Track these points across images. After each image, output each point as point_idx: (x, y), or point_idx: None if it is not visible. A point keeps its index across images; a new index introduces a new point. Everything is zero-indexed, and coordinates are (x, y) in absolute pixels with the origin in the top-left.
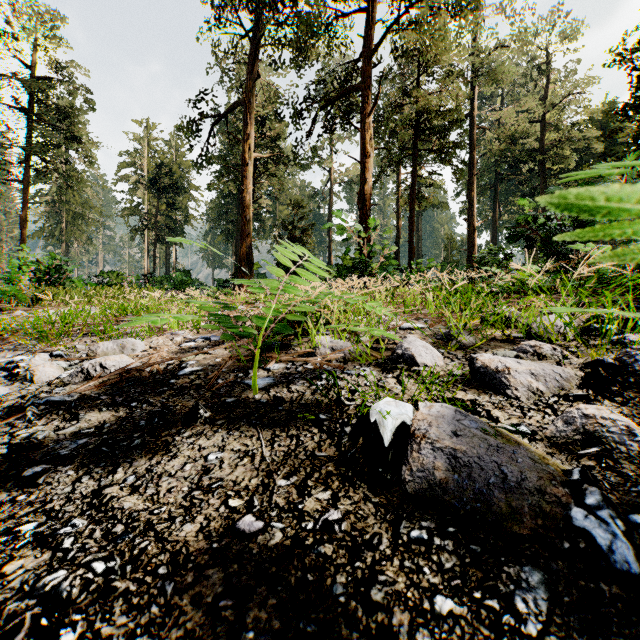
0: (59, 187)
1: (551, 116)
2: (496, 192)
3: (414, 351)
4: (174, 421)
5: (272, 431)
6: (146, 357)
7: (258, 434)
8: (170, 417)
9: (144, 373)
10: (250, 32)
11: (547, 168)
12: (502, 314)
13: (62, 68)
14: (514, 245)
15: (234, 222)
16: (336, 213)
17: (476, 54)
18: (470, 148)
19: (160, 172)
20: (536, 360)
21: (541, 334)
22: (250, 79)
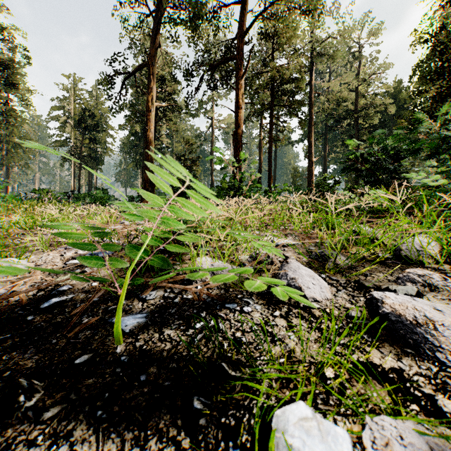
0: None
1: (361, 88)
2: (326, 138)
3: (301, 282)
4: None
5: (119, 441)
6: (10, 285)
7: None
8: None
9: None
10: (152, 12)
11: (359, 123)
12: (383, 239)
13: (1, 28)
14: (341, 175)
15: (141, 154)
16: (216, 148)
17: (314, 41)
18: (310, 107)
19: (84, 114)
20: (428, 291)
21: (418, 259)
22: (152, 47)
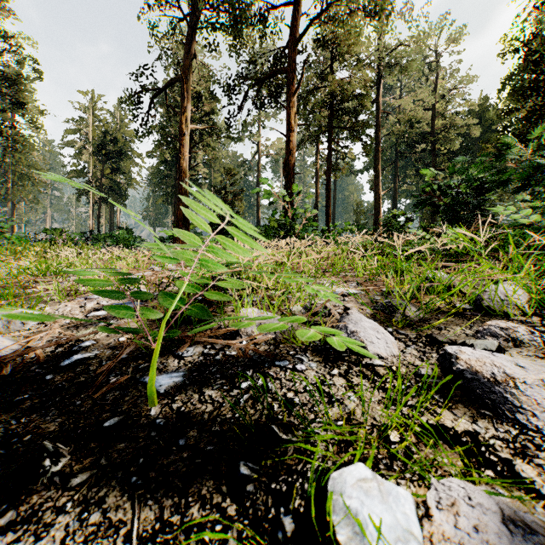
0: (4, 149)
1: (439, 106)
2: (396, 167)
3: (363, 336)
4: (3, 477)
5: (158, 509)
6: (24, 339)
7: (132, 519)
8: (1, 466)
9: (6, 369)
10: (187, 16)
11: (437, 148)
12: (460, 287)
13: (6, 36)
14: (415, 211)
15: (173, 186)
16: (264, 179)
17: (381, 50)
18: (376, 129)
19: (104, 139)
20: (511, 347)
21: (502, 310)
22: (186, 58)
